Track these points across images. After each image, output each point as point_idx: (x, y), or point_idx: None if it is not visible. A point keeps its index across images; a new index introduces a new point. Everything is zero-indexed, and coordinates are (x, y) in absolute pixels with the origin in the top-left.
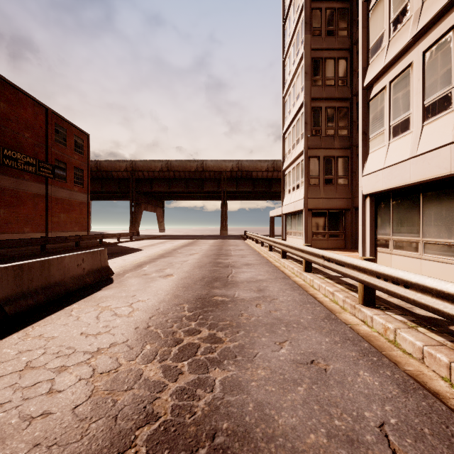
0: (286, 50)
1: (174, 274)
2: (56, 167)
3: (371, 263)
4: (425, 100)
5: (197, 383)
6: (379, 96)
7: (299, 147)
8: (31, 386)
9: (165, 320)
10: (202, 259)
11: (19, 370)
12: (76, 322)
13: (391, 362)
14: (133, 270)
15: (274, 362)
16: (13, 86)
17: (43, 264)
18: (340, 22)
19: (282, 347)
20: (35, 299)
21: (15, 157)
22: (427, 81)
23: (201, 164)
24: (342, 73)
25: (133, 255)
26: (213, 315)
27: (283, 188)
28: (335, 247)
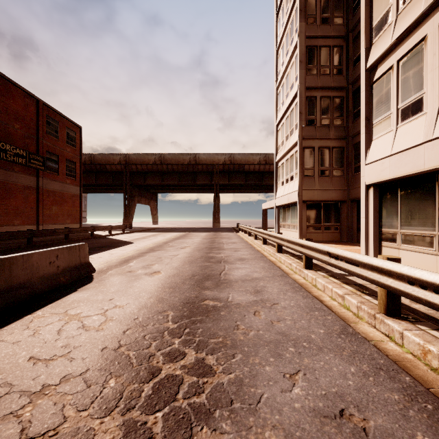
0: (279, 41)
1: (162, 270)
2: (47, 159)
3: (399, 264)
4: None
5: None
6: (385, 78)
7: (293, 138)
8: None
9: (142, 335)
10: (193, 253)
11: None
12: (30, 339)
13: None
14: (117, 266)
15: (287, 413)
16: (1, 76)
17: (2, 264)
18: (335, 9)
19: (295, 383)
20: None
21: (4, 149)
22: None
23: (193, 157)
24: (338, 62)
25: (122, 249)
26: (202, 327)
27: (276, 180)
28: (331, 240)
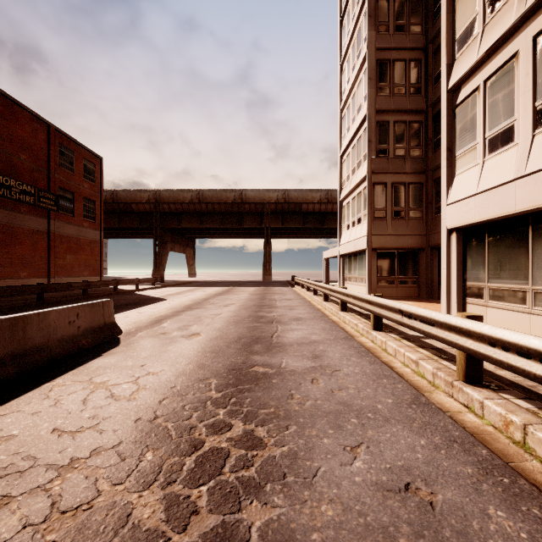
0: (344, 53)
1: (202, 332)
2: (60, 198)
3: (479, 323)
4: (537, 100)
5: (220, 535)
6: (470, 101)
7: (361, 172)
8: None
9: (181, 405)
10: (239, 311)
11: None
12: (52, 409)
13: (530, 484)
14: (148, 327)
15: (346, 487)
16: (5, 96)
17: (15, 323)
18: (412, 15)
19: (356, 456)
20: None
21: (8, 185)
22: (540, 75)
23: (239, 194)
24: (415, 79)
25: (153, 307)
26: (250, 397)
27: (340, 223)
28: (406, 296)
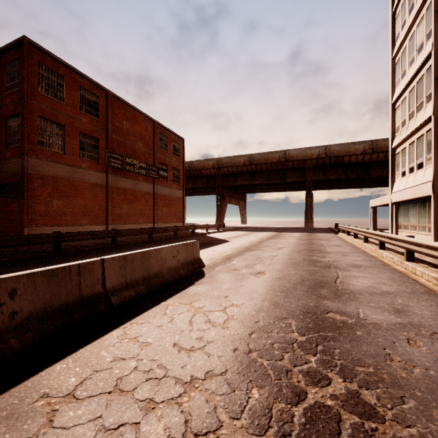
0: None
1: (266, 271)
2: (160, 169)
3: None
4: None
5: None
6: None
7: (423, 114)
8: (114, 429)
9: (270, 343)
10: (293, 255)
11: (108, 391)
12: (170, 325)
13: None
14: (222, 263)
15: None
16: (131, 107)
17: (144, 256)
18: None
19: None
20: (136, 290)
21: (133, 163)
22: None
23: (283, 154)
24: None
25: (221, 247)
26: (338, 348)
27: (392, 170)
28: None
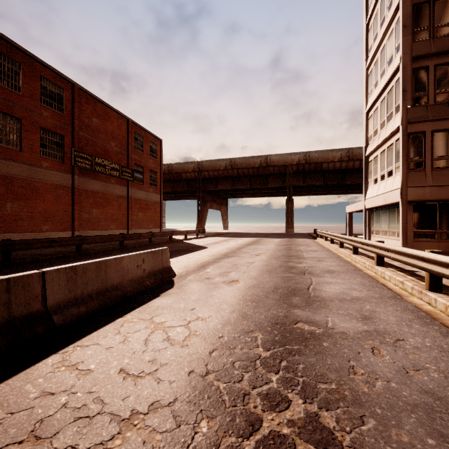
0: (370, 10)
1: (240, 279)
2: (135, 171)
3: None
4: None
5: None
6: None
7: (393, 124)
8: None
9: (231, 361)
10: (270, 261)
11: (18, 441)
12: (121, 346)
13: None
14: (195, 272)
15: None
16: (102, 102)
17: (100, 266)
18: None
19: None
20: (88, 305)
21: (103, 164)
22: None
23: (264, 159)
24: None
25: (198, 253)
26: (303, 362)
27: (366, 177)
28: None
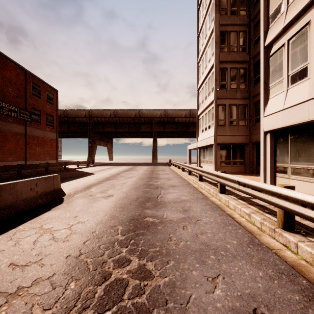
0: (200, 28)
1: (115, 194)
2: (33, 113)
3: (294, 191)
4: None
5: None
6: (279, 52)
7: (210, 98)
8: None
9: (98, 245)
10: (138, 181)
11: None
12: (12, 248)
13: None
14: (82, 191)
15: (211, 312)
16: None
17: None
18: (241, 4)
19: (216, 285)
20: None
21: (1, 106)
22: None
23: (138, 112)
24: (243, 42)
25: (86, 178)
26: (143, 239)
27: (198, 128)
28: (237, 171)
